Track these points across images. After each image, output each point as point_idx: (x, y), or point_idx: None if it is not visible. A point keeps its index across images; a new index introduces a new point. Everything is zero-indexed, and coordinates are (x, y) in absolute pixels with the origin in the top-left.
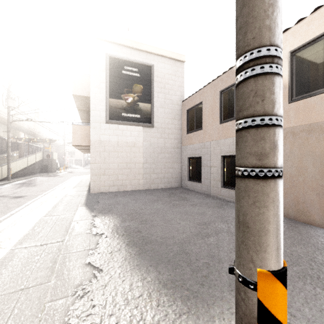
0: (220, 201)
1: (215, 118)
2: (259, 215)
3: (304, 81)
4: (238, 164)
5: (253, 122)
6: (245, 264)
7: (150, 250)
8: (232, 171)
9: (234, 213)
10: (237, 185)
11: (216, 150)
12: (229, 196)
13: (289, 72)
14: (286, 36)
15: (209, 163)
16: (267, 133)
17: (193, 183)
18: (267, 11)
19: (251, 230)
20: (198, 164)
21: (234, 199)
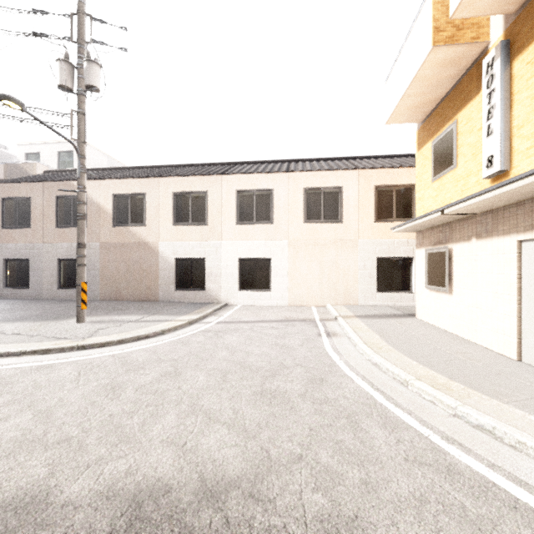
0: (58, 301)
1: (51, 221)
2: (82, 273)
3: (120, 216)
4: (77, 264)
5: (80, 256)
6: (79, 282)
7: (15, 320)
8: (69, 273)
9: (73, 304)
10: (77, 268)
11: (51, 253)
12: (66, 296)
13: (113, 207)
14: (111, 183)
15: (41, 266)
16: (83, 258)
17: (15, 290)
18: (83, 237)
19: (80, 275)
20: (24, 267)
21: (72, 298)
